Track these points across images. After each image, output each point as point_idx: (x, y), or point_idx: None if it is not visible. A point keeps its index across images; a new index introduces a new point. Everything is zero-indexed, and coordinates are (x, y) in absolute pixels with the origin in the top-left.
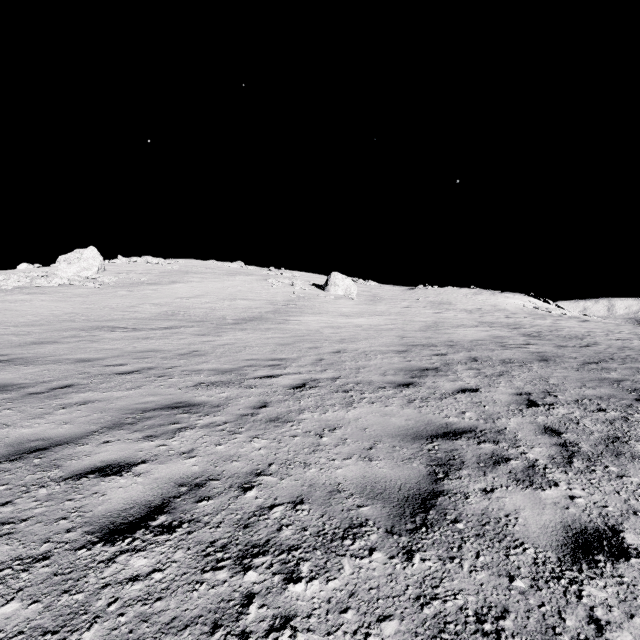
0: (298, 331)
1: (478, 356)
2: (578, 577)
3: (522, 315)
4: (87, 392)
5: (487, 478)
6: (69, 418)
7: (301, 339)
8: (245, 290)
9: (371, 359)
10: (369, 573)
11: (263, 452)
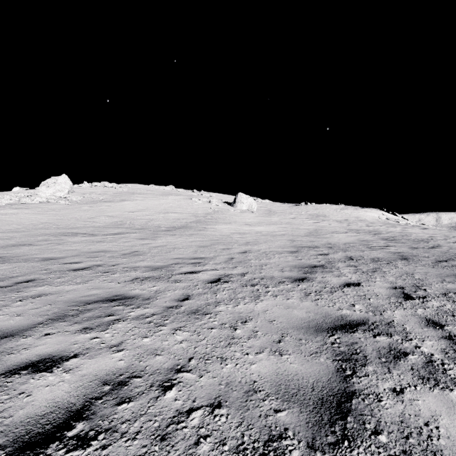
0: (214, 236)
1: (353, 255)
2: None
3: (378, 224)
4: (44, 286)
5: (393, 375)
6: (22, 310)
7: (216, 242)
8: (175, 206)
9: (271, 258)
10: None
11: (184, 345)
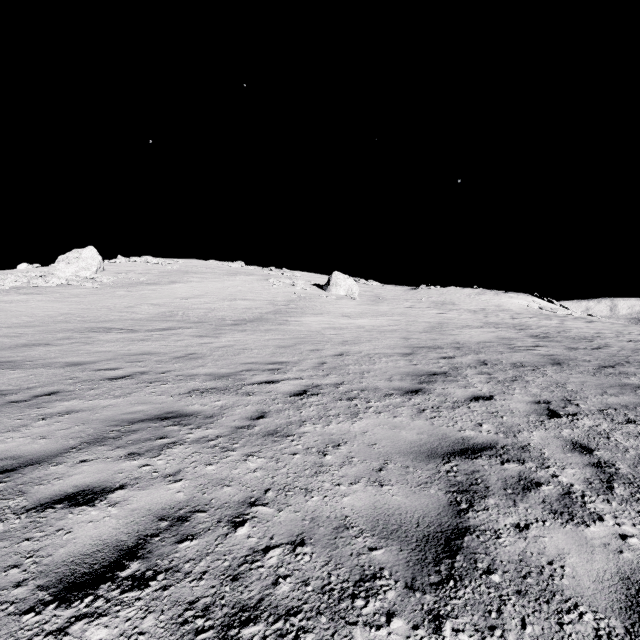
0: (299, 332)
1: (487, 359)
2: None
3: (527, 315)
4: (72, 400)
5: (518, 509)
6: (47, 431)
7: (302, 341)
8: (245, 290)
9: (375, 362)
10: None
11: (259, 474)
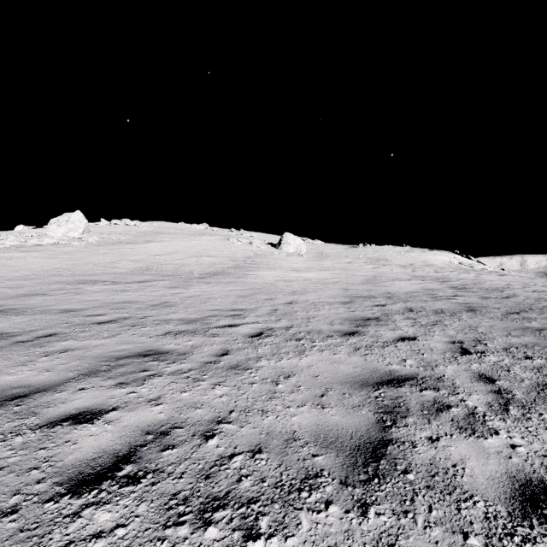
0: (255, 284)
1: (413, 307)
2: (530, 534)
3: (449, 270)
4: (68, 340)
5: (432, 426)
6: (50, 365)
7: (258, 291)
8: (210, 248)
9: (320, 309)
10: (326, 529)
11: (224, 399)
